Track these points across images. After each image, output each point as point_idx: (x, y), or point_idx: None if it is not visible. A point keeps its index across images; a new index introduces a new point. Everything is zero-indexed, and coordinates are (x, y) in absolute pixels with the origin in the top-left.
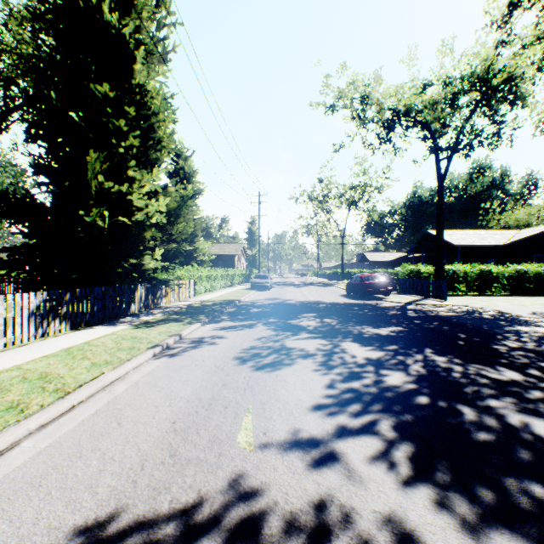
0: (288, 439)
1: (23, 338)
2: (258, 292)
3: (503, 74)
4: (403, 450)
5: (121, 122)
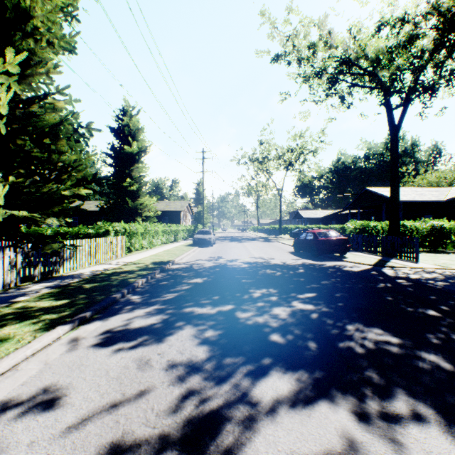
0: None
1: None
2: (200, 249)
3: None
4: None
5: None
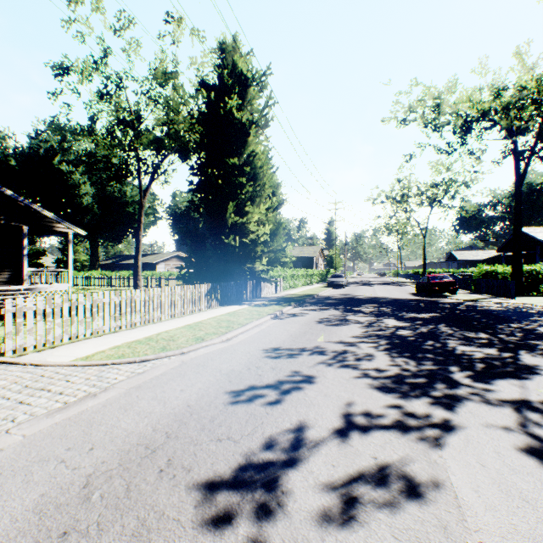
0: (338, 341)
1: (203, 308)
2: (333, 290)
3: None
4: (385, 346)
5: (243, 179)
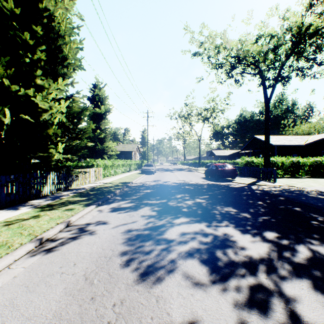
0: None
1: None
2: (146, 176)
3: (317, 24)
4: None
5: (26, 35)
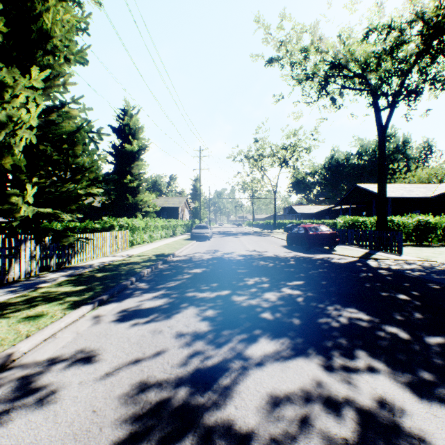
0: None
1: None
2: (198, 243)
3: None
4: None
5: None
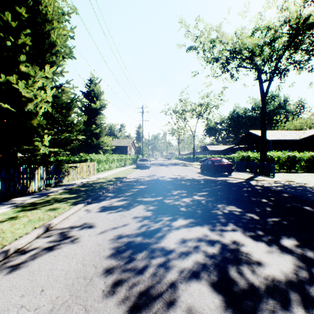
0: None
1: None
2: (141, 170)
3: None
4: None
5: (7, 16)
